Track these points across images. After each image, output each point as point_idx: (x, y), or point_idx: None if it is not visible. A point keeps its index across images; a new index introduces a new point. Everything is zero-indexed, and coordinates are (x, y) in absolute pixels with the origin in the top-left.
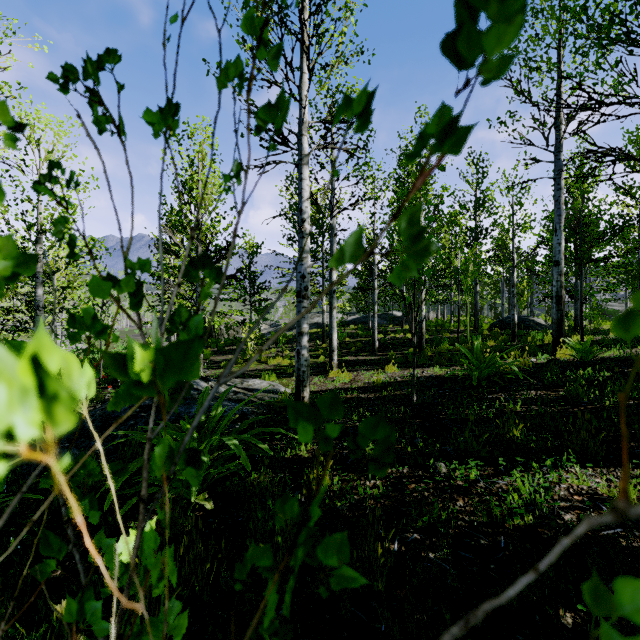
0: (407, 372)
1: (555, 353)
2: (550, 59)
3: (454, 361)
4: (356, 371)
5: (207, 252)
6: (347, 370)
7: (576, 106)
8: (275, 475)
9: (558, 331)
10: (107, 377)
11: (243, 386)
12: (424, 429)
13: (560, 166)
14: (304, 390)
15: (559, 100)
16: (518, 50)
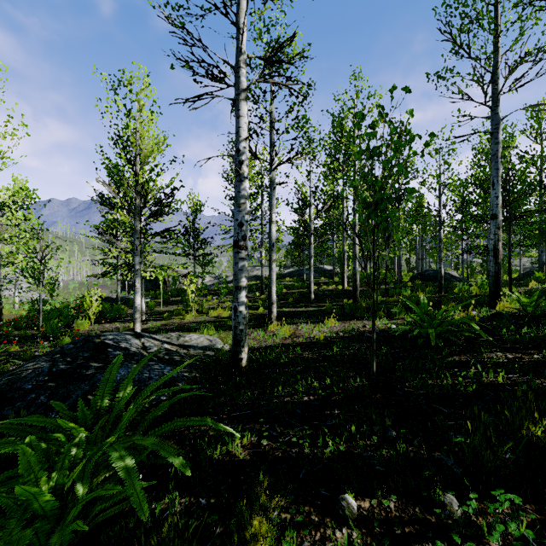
0: (348, 326)
1: (493, 306)
2: (491, 11)
3: (393, 314)
4: (295, 324)
5: (145, 204)
6: (286, 323)
7: (520, 55)
8: (194, 500)
9: (496, 284)
10: (45, 330)
11: (178, 342)
12: (391, 410)
13: (498, 120)
14: (242, 351)
15: (496, 55)
16: (458, 2)
